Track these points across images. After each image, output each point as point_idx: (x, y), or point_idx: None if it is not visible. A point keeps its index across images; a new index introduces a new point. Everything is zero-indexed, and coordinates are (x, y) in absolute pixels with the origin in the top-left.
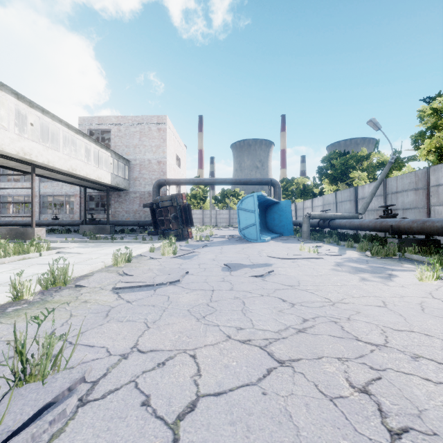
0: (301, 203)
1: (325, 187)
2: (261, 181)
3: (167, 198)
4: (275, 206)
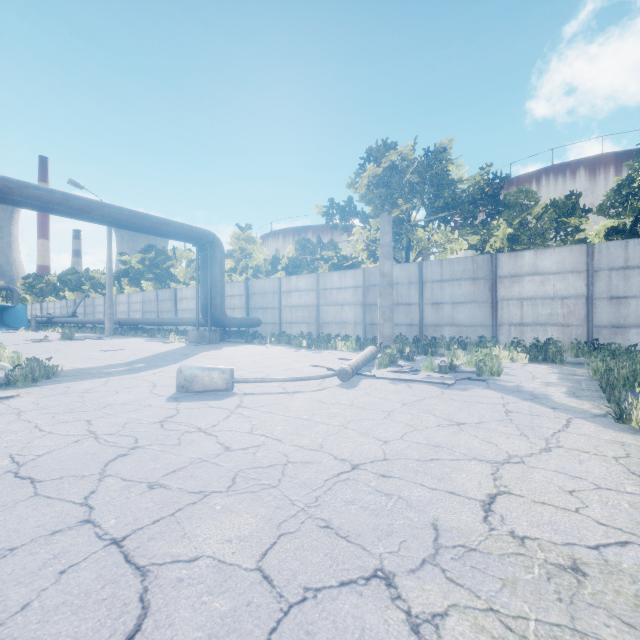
0: (46, 304)
1: (67, 293)
2: None
3: None
4: (12, 309)
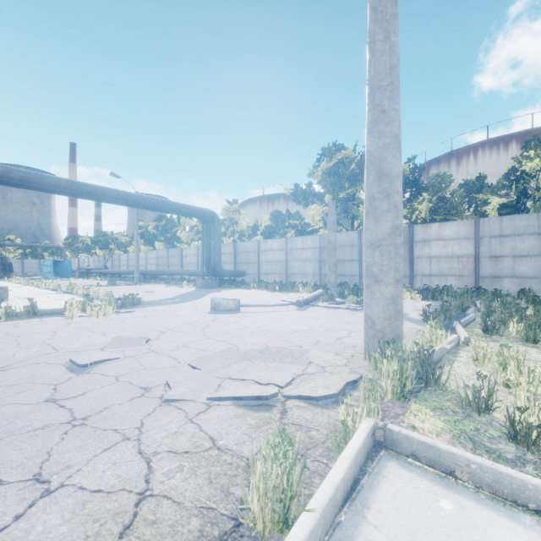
0: (83, 259)
1: (98, 250)
2: (51, 247)
3: None
4: (62, 263)
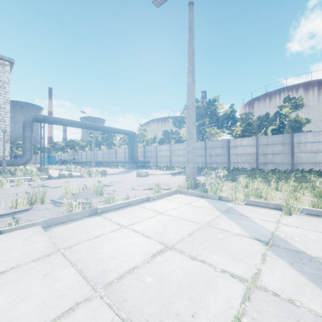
0: (60, 154)
1: (68, 150)
2: (45, 148)
3: (21, 155)
4: (51, 156)
